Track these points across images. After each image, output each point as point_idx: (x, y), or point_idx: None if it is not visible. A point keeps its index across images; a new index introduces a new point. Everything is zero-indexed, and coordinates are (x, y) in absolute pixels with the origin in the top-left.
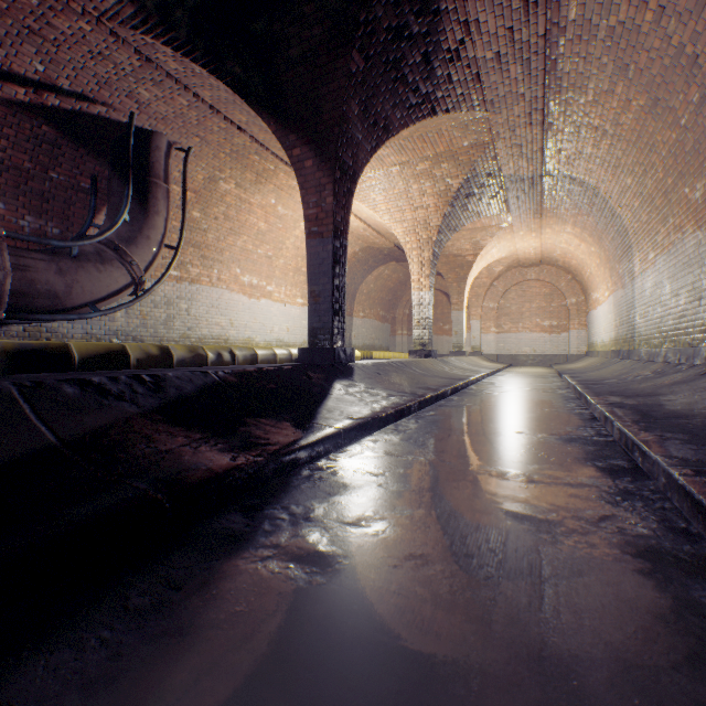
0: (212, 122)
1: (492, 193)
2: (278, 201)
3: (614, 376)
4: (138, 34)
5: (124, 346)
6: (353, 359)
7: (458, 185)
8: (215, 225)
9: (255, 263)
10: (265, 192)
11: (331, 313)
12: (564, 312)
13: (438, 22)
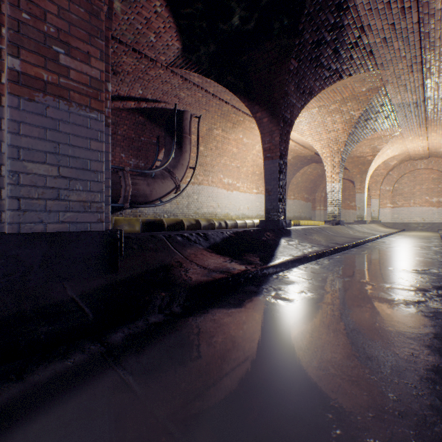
0: (212, 102)
1: (385, 115)
2: (244, 136)
3: None
4: (183, 70)
5: (181, 220)
6: (290, 226)
7: (358, 115)
8: (210, 153)
9: (230, 171)
10: (237, 132)
11: (277, 201)
12: None
13: (342, 31)
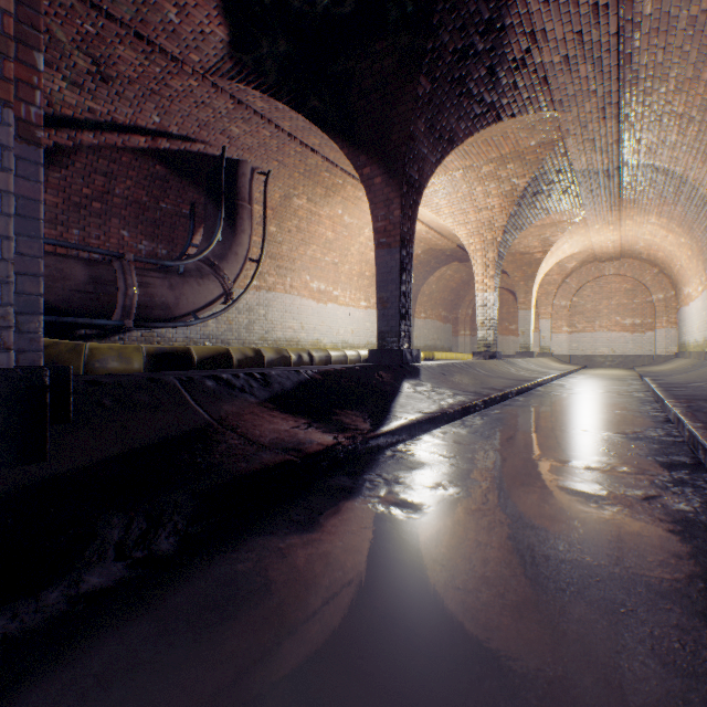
0: (289, 148)
1: (562, 189)
2: (344, 211)
3: (703, 379)
4: (233, 84)
5: (228, 349)
6: (418, 360)
7: (524, 185)
8: (288, 237)
9: (322, 270)
10: (333, 204)
11: (398, 318)
12: (649, 309)
13: (503, 37)
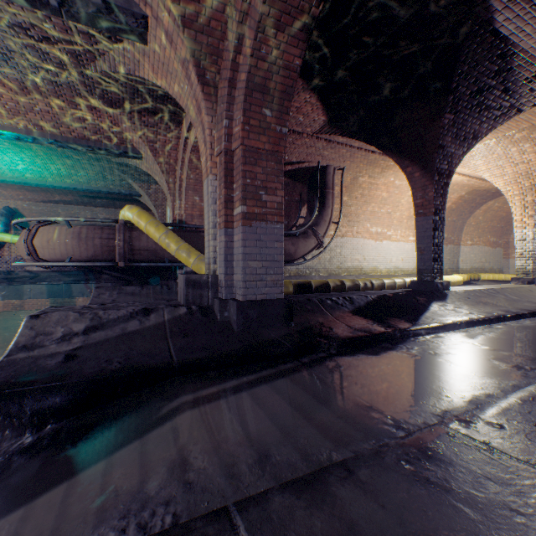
0: (357, 154)
1: None
2: (395, 178)
3: None
4: (327, 135)
5: (327, 281)
6: (448, 287)
7: None
8: (355, 201)
9: (379, 218)
10: (386, 176)
11: (431, 261)
12: None
13: (511, 72)
